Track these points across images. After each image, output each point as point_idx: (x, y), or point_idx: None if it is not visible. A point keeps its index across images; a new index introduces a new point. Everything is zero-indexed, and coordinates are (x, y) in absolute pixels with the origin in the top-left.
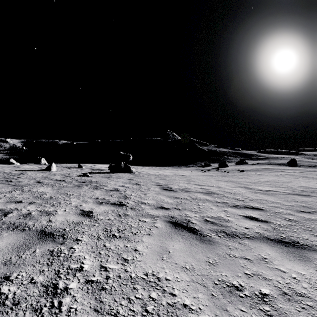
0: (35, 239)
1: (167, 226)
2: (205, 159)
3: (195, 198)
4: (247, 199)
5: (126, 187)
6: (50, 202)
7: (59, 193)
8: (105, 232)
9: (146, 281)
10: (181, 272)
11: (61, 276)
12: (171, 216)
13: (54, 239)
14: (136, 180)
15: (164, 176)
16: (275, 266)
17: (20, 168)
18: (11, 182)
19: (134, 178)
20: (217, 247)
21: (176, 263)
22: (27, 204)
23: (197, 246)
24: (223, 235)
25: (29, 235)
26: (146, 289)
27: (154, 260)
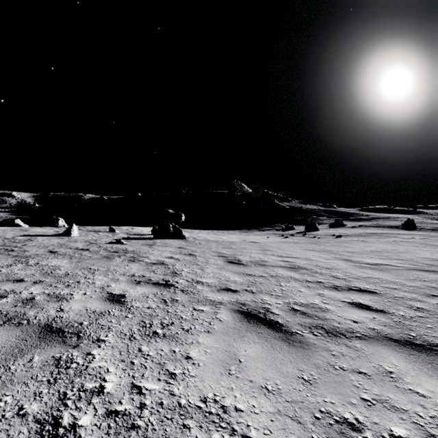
0: (35, 340)
1: (236, 318)
2: (286, 220)
3: (275, 276)
4: (351, 277)
5: (175, 260)
6: (64, 281)
7: (79, 267)
8: (142, 328)
9: (204, 412)
10: (260, 397)
11: (68, 403)
12: (241, 303)
13: (63, 339)
14: (190, 249)
15: (230, 243)
16: (407, 385)
17: (28, 232)
18: (12, 251)
19: (188, 246)
20: (314, 353)
21: (250, 381)
22: (30, 284)
23: (283, 351)
24: (320, 333)
25: (27, 332)
26: (204, 428)
27: (216, 375)
